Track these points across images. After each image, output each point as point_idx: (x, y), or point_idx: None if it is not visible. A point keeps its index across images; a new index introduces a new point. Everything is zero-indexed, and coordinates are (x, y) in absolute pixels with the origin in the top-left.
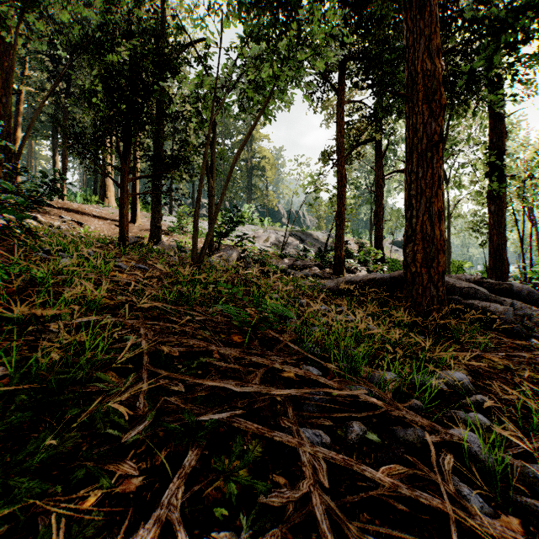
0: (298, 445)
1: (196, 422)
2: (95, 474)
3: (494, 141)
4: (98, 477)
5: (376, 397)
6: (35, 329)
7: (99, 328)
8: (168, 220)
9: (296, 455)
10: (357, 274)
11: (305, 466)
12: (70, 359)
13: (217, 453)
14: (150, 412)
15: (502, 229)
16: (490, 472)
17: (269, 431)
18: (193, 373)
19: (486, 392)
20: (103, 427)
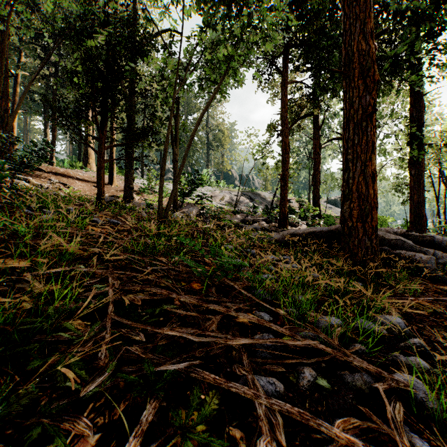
0: (254, 397)
1: (155, 373)
2: (50, 432)
3: (414, 115)
4: (54, 435)
5: (324, 342)
6: (11, 279)
7: (72, 277)
8: (139, 182)
9: (252, 404)
10: (298, 227)
11: (261, 420)
12: (40, 307)
13: (175, 407)
14: (111, 362)
15: (421, 189)
16: (437, 419)
17: (226, 382)
18: (155, 320)
19: (420, 335)
20: (63, 380)
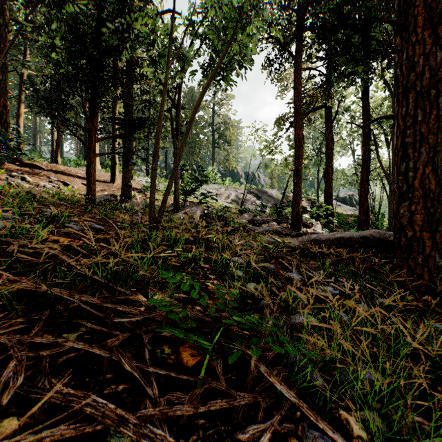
0: None
1: None
2: None
3: None
4: None
5: None
6: None
7: None
8: (143, 180)
9: None
10: (312, 228)
11: None
12: None
13: None
14: None
15: None
16: None
17: None
18: None
19: None
20: None
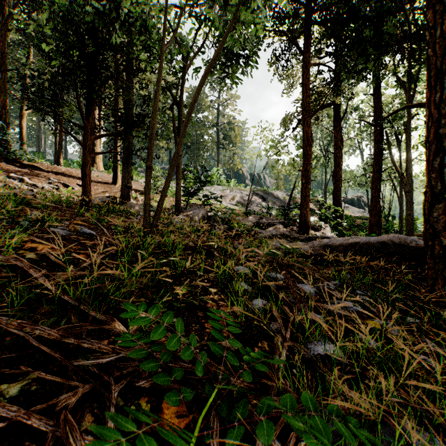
0: None
1: None
2: None
3: None
4: None
5: None
6: None
7: None
8: None
9: None
10: (321, 231)
11: None
12: None
13: None
14: None
15: None
16: None
17: None
18: None
19: None
20: None
